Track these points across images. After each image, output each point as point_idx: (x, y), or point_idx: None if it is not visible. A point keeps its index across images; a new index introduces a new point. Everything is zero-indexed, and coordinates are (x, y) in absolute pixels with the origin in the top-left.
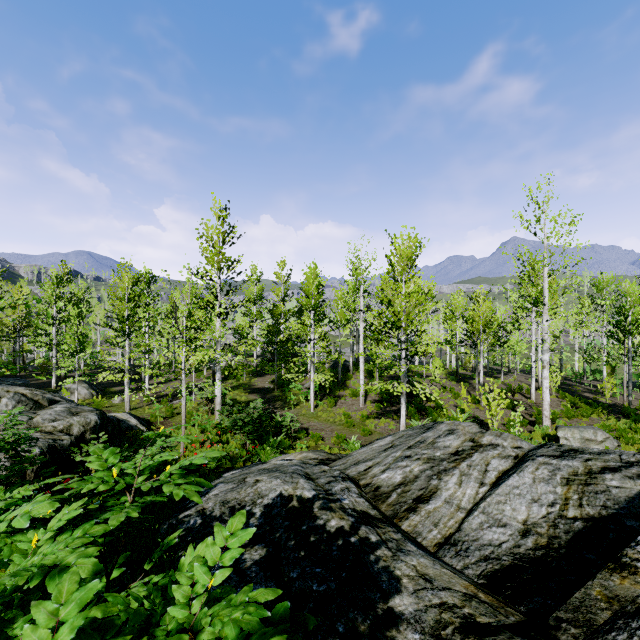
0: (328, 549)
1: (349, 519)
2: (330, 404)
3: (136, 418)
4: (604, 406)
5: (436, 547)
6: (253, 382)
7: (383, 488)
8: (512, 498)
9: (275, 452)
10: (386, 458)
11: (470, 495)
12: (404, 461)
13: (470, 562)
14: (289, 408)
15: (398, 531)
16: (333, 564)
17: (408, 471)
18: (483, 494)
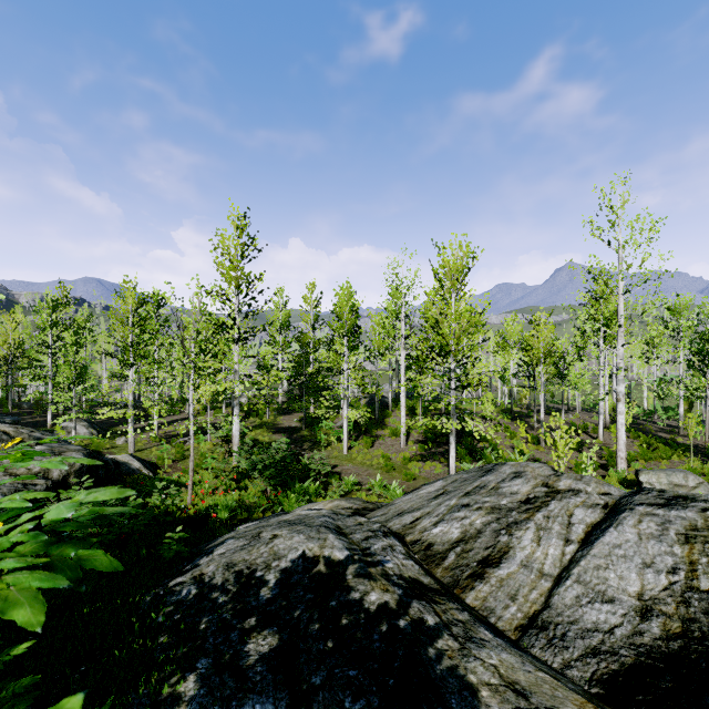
0: (367, 638)
1: (395, 591)
2: (366, 445)
3: (140, 461)
4: (685, 447)
5: (518, 632)
6: (278, 421)
7: (437, 546)
8: (615, 561)
9: (301, 500)
10: (438, 507)
11: (554, 556)
12: (461, 511)
13: (572, 657)
14: (319, 450)
15: (463, 608)
16: (375, 663)
17: (468, 524)
18: (571, 555)
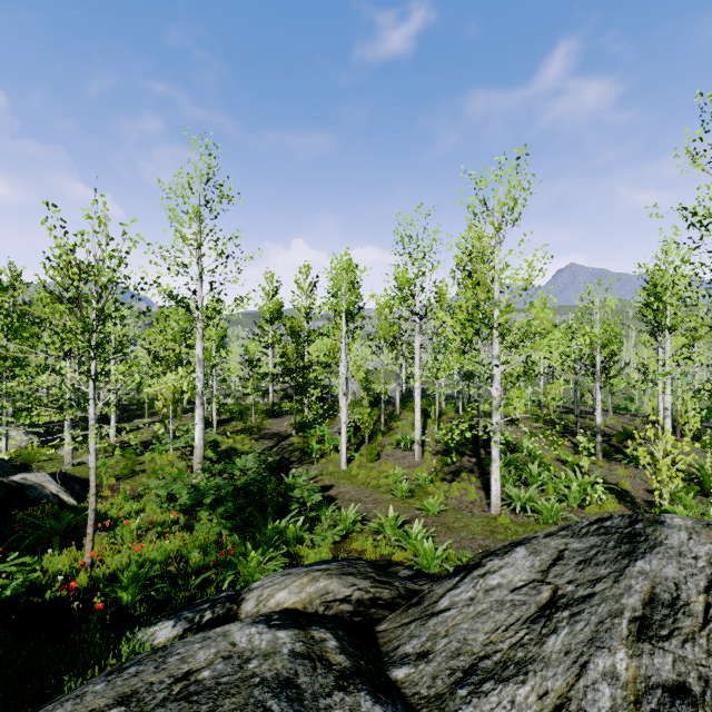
0: None
1: None
2: (370, 457)
3: (63, 481)
4: None
5: None
6: (265, 424)
7: None
8: None
9: (270, 557)
10: (583, 680)
11: None
12: None
13: None
14: (310, 462)
15: None
16: None
17: None
18: None
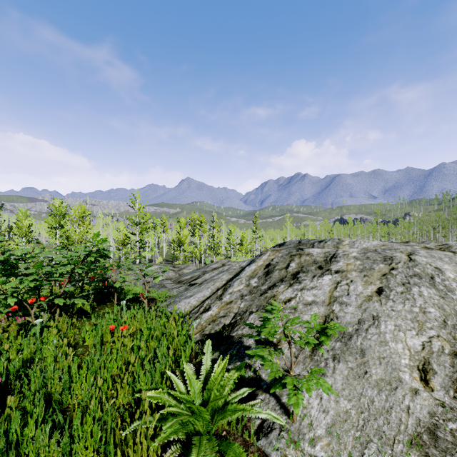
0: None
1: None
2: None
3: None
4: None
5: None
6: None
7: None
8: None
9: None
10: None
11: None
12: None
13: None
14: None
15: None
16: None
17: None
18: None
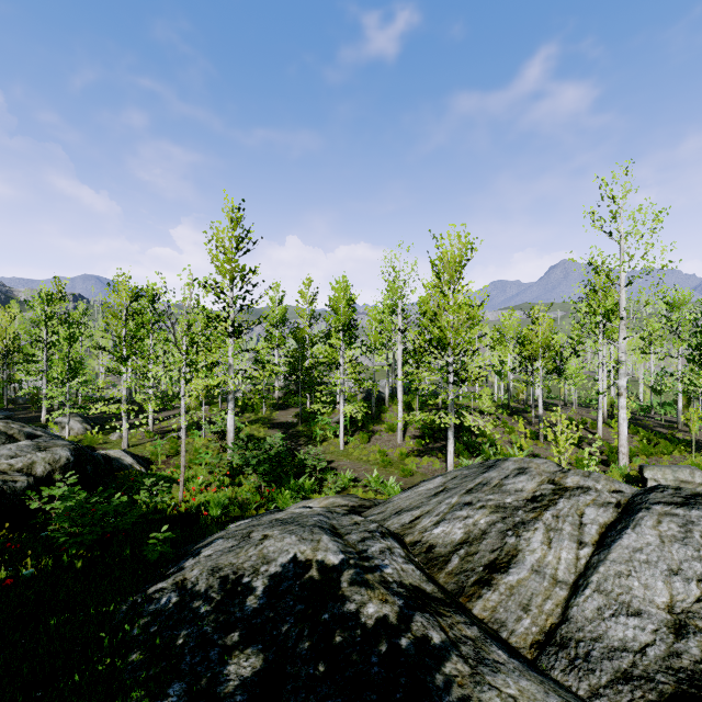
0: (364, 661)
1: (395, 601)
2: (363, 440)
3: (132, 456)
4: (686, 442)
5: (534, 650)
6: (274, 416)
7: (438, 548)
8: (638, 568)
9: (296, 497)
10: (438, 505)
11: (568, 561)
12: (464, 510)
13: (600, 683)
14: (315, 445)
15: (471, 621)
16: (373, 694)
17: (471, 524)
18: (587, 559)
